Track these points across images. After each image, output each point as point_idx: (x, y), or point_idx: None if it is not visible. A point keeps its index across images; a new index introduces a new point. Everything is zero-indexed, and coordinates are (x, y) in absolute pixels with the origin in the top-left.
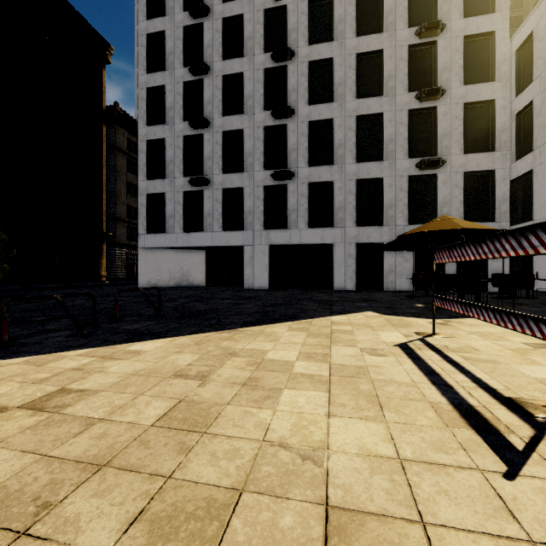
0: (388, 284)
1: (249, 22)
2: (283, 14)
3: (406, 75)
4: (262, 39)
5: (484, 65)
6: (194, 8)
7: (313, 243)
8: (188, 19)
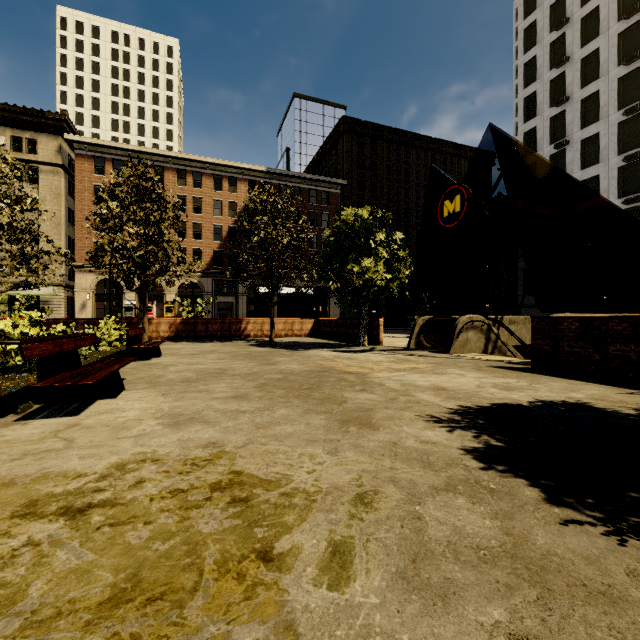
0: None
1: (604, 137)
2: (638, 119)
3: None
4: (616, 146)
5: None
6: (556, 146)
7: None
8: (553, 149)
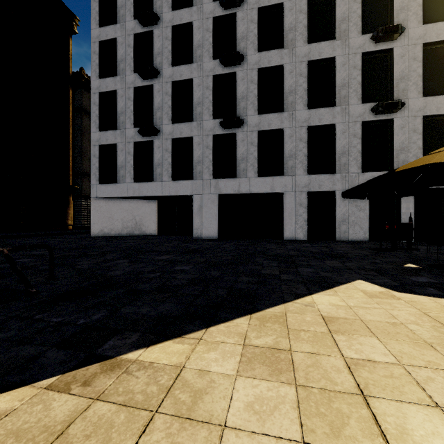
0: (341, 234)
1: None
2: None
3: (360, 17)
4: None
5: (443, 3)
6: None
7: (263, 192)
8: None
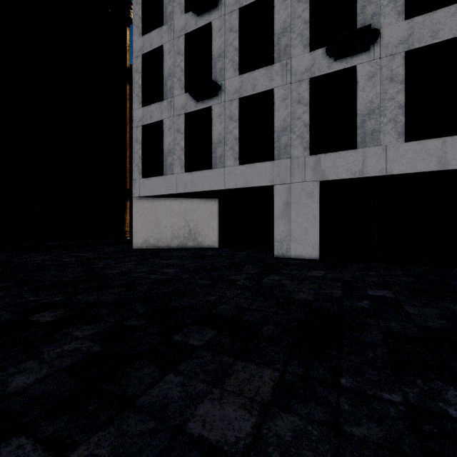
0: None
1: None
2: None
3: None
4: None
5: None
6: None
7: (418, 171)
8: None
